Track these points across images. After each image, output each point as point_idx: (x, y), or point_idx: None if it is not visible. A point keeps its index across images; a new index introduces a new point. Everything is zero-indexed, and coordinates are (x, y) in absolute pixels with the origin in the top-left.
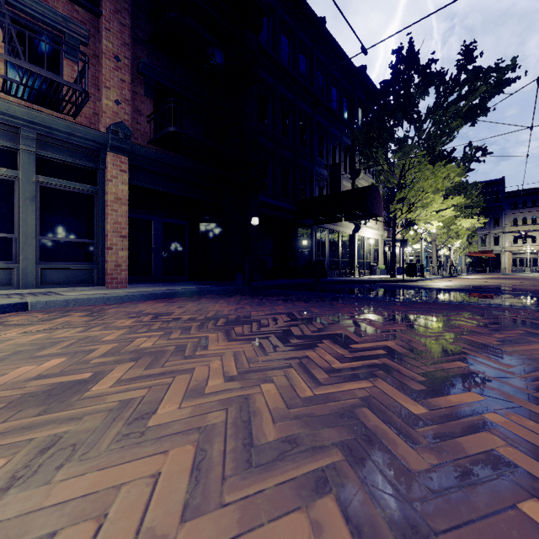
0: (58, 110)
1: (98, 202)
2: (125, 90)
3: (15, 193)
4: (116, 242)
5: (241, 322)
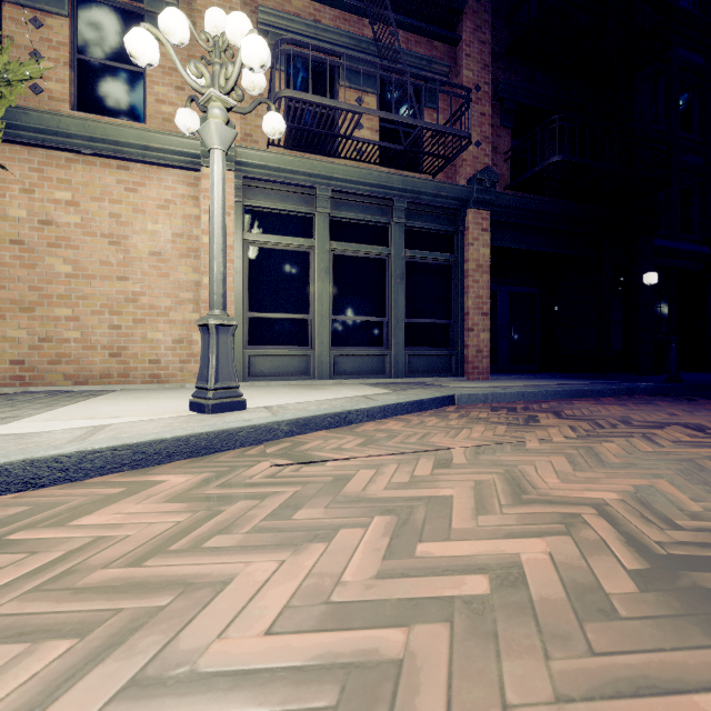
0: (421, 171)
1: (456, 273)
2: (484, 126)
3: (386, 272)
4: (477, 322)
5: None
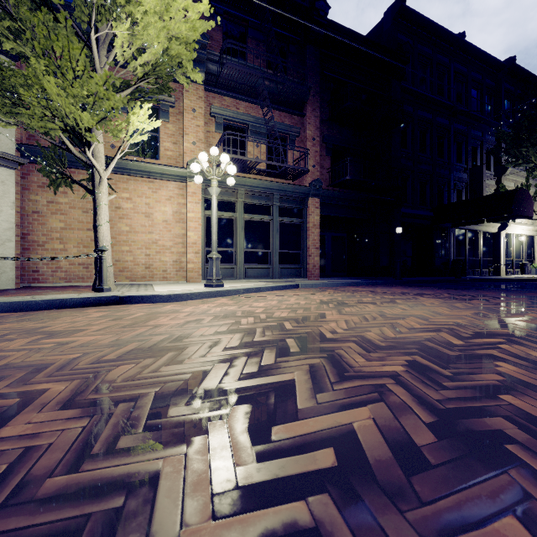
0: (287, 179)
1: (303, 228)
2: (317, 157)
3: (270, 228)
4: (313, 252)
5: (423, 294)
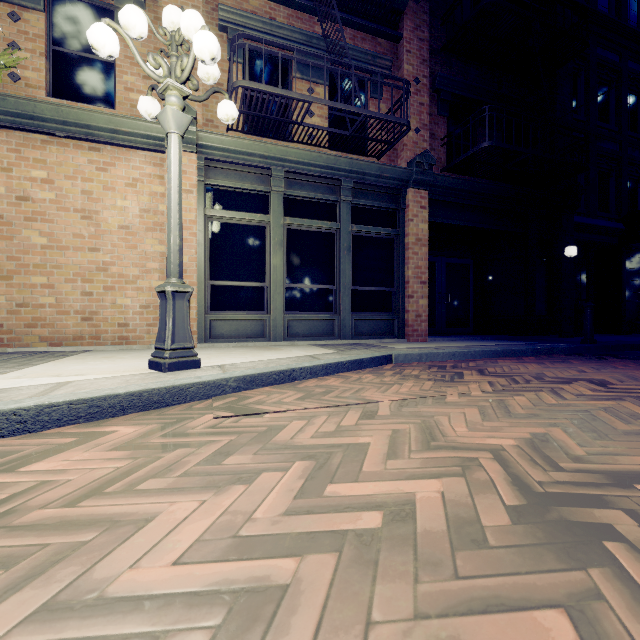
0: (366, 154)
1: (398, 246)
2: (423, 114)
3: (335, 245)
4: (416, 290)
5: None
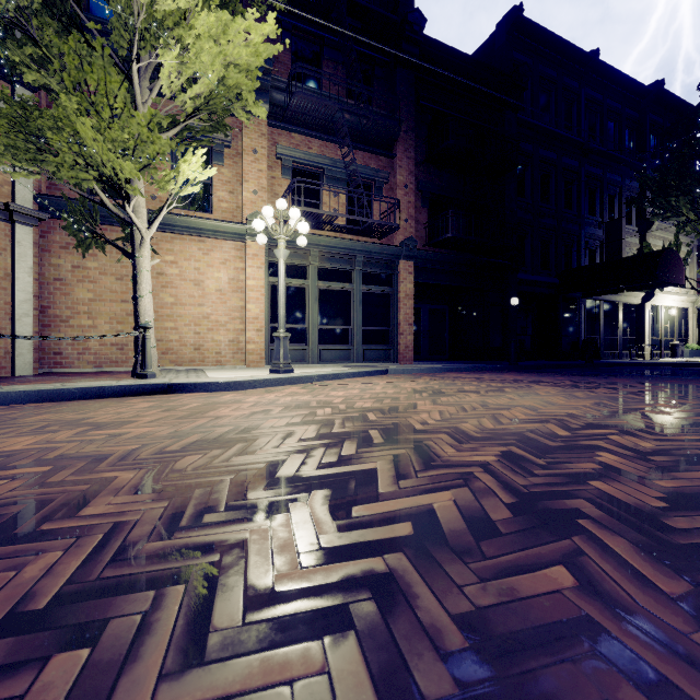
0: (372, 237)
1: (393, 299)
2: (410, 209)
3: (351, 299)
4: (406, 329)
5: (539, 382)
